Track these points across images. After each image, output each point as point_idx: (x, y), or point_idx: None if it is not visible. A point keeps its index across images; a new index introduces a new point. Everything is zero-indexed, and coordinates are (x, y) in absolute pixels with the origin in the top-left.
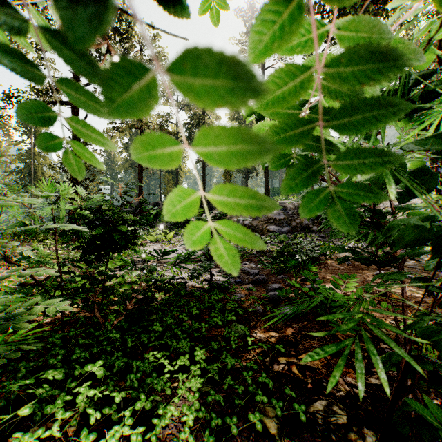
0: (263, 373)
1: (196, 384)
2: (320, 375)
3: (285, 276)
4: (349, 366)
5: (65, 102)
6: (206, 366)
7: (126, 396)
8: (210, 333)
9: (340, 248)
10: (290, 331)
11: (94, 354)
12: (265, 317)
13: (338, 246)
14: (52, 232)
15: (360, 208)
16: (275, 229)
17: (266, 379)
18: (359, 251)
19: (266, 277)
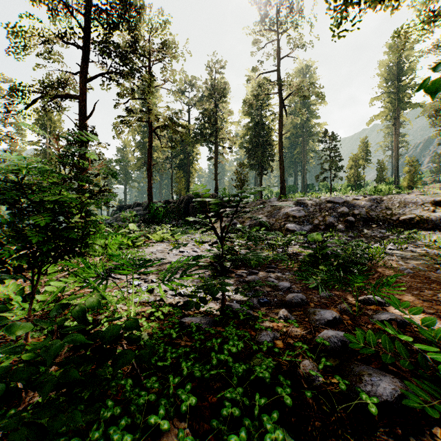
0: None
1: None
2: None
3: (331, 293)
4: None
5: (72, 96)
6: None
7: None
8: None
9: None
10: None
11: None
12: None
13: None
14: None
15: (393, 204)
16: (295, 228)
17: None
18: None
19: (304, 295)
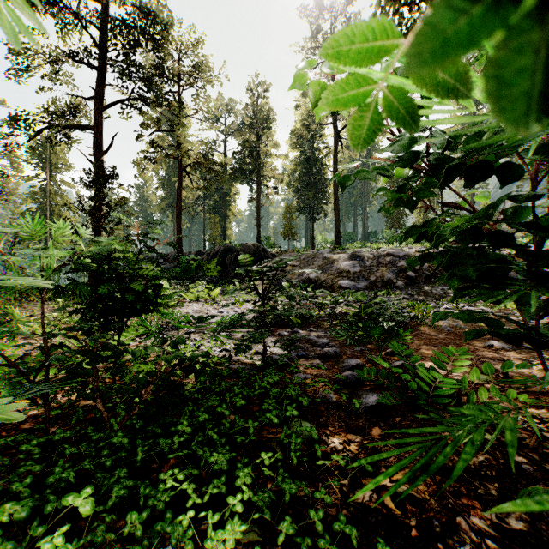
0: (341, 515)
1: (234, 533)
2: (429, 511)
3: (365, 348)
4: (471, 495)
5: (85, 126)
6: (251, 496)
7: (124, 548)
8: (260, 436)
9: (465, 315)
10: (377, 432)
11: (88, 469)
12: (356, 463)
13: (465, 312)
14: (38, 289)
15: None
16: (349, 285)
17: (347, 526)
18: (498, 321)
19: (340, 350)
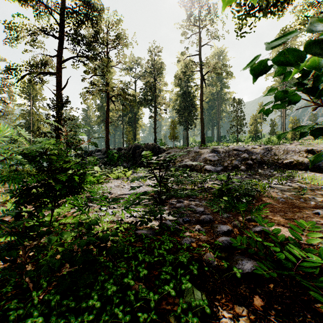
0: None
1: None
2: None
3: (229, 215)
4: None
5: (51, 73)
6: None
7: None
8: (160, 307)
9: None
10: (258, 302)
11: None
12: None
13: None
14: None
15: (279, 152)
16: (211, 168)
17: None
18: None
19: (212, 216)
